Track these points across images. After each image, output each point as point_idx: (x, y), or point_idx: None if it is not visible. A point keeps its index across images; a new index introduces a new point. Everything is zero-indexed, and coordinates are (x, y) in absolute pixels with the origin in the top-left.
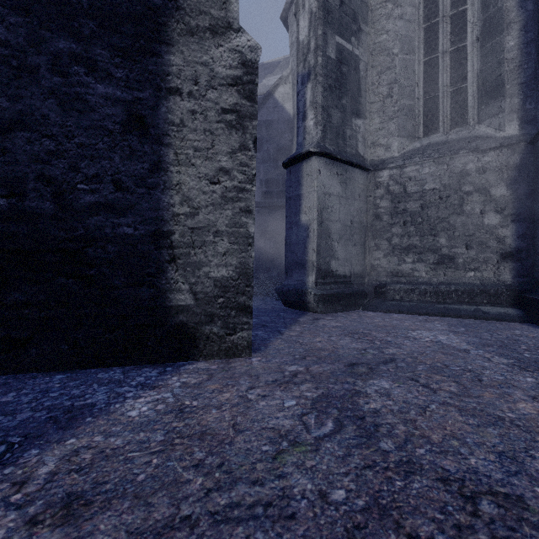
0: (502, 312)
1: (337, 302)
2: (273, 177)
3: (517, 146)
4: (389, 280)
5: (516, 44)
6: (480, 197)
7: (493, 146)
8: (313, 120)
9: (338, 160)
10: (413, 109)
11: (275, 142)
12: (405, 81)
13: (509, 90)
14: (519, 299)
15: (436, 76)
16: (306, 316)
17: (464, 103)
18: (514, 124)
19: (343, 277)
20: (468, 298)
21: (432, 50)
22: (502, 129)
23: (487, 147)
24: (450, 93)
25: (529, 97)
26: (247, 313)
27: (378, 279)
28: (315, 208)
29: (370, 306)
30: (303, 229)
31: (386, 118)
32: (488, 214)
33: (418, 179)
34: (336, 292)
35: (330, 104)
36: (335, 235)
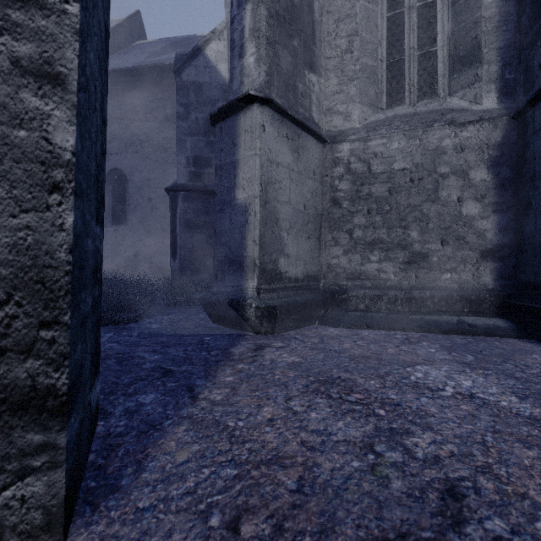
0: (491, 324)
1: (288, 317)
2: (203, 154)
3: (499, 120)
4: (351, 284)
5: (494, 0)
6: (458, 181)
7: (472, 119)
8: (254, 56)
9: (288, 117)
10: (375, 72)
11: (206, 111)
12: (367, 35)
13: (486, 55)
14: (504, 306)
15: (402, 35)
16: (245, 341)
17: (433, 70)
18: (493, 96)
19: (294, 281)
20: (446, 306)
21: (397, 3)
22: (478, 101)
23: (465, 120)
24: (417, 58)
25: (508, 65)
26: (43, 415)
27: (337, 282)
28: (257, 180)
29: (329, 320)
30: (240, 211)
31: (345, 78)
32: (467, 202)
33: (386, 156)
34: (286, 302)
35: (278, 38)
36: (285, 222)
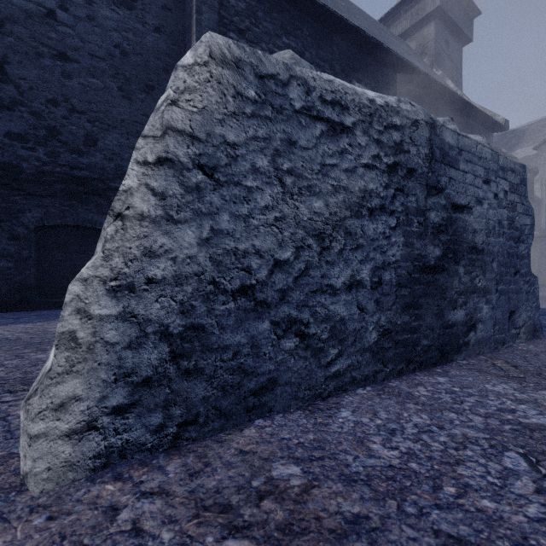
0: None
1: None
2: None
3: None
4: None
5: None
6: None
7: None
8: None
9: None
10: None
11: None
12: None
13: None
14: None
15: None
16: None
17: None
18: None
19: None
20: None
21: None
22: None
23: None
24: None
25: None
26: None
27: None
28: None
29: None
30: None
31: None
32: None
33: None
34: None
35: None
36: None
